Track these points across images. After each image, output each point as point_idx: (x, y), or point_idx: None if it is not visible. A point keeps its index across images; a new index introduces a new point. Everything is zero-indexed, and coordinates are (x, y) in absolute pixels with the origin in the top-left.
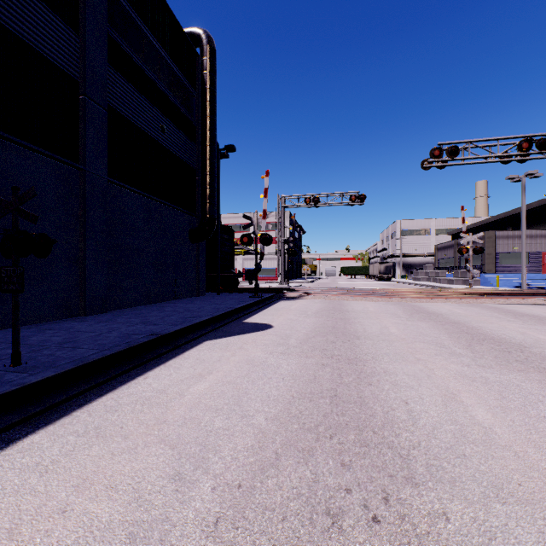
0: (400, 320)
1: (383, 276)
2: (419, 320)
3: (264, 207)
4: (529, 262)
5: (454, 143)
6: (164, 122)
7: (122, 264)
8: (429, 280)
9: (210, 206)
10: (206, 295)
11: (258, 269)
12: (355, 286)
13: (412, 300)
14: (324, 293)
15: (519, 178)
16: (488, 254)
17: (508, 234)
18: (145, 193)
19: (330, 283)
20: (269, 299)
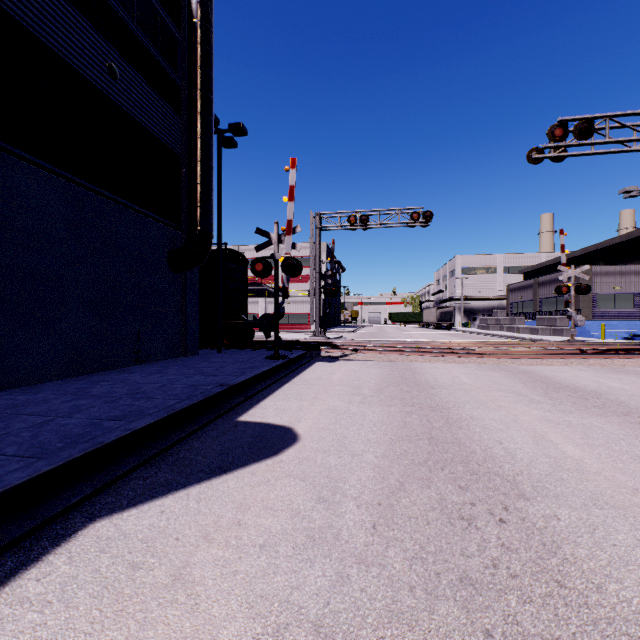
0: (546, 410)
1: (442, 324)
2: (580, 410)
3: (289, 216)
4: (634, 306)
5: (583, 119)
6: (115, 61)
7: (6, 301)
8: (502, 329)
9: (201, 212)
10: (200, 354)
11: (278, 313)
12: (412, 337)
13: (515, 361)
14: (380, 351)
15: (636, 192)
16: (583, 296)
17: (608, 269)
18: (65, 172)
19: (378, 333)
20: (296, 361)
